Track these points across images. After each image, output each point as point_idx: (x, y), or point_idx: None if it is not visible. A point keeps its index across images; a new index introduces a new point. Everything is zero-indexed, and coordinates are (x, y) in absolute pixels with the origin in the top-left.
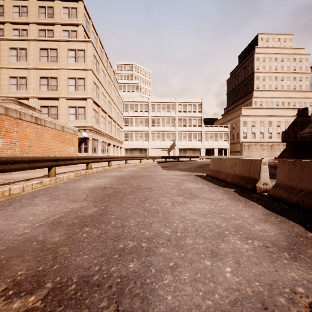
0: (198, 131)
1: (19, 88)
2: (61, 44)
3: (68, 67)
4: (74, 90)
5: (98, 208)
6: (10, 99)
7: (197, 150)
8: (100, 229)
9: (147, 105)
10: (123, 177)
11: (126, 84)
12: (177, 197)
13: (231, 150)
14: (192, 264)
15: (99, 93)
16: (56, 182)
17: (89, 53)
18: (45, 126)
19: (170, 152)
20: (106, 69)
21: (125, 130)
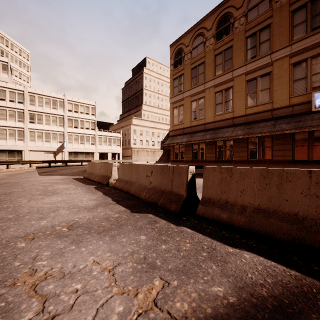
0: (92, 135)
1: None
2: None
3: None
4: None
5: None
6: None
7: (91, 154)
8: None
9: (22, 94)
10: None
11: None
12: (37, 196)
13: (124, 155)
14: (21, 224)
15: None
16: None
17: None
18: None
19: (57, 156)
20: None
21: None
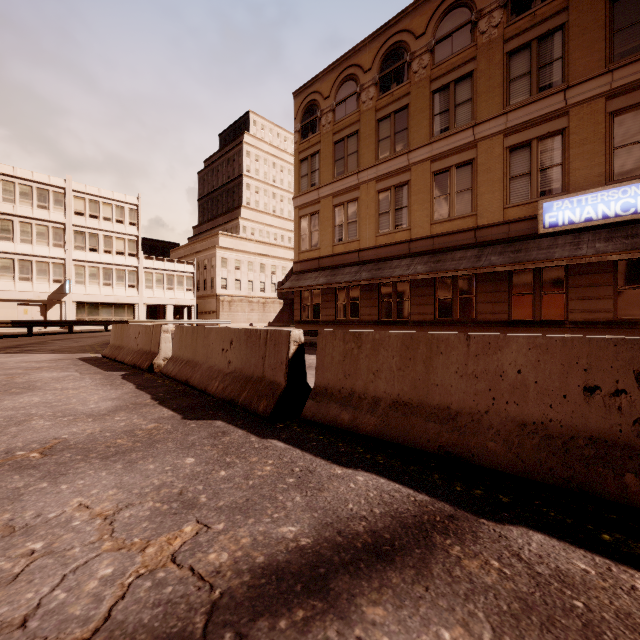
0: (130, 267)
1: None
2: None
3: None
4: None
5: None
6: None
7: (128, 307)
8: None
9: None
10: None
11: None
12: None
13: (202, 310)
14: None
15: None
16: None
17: None
18: None
19: (49, 311)
20: None
21: None
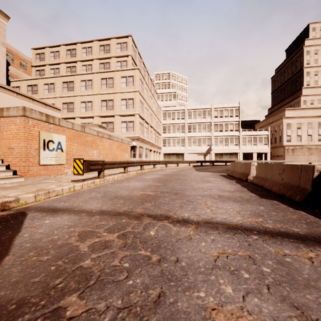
0: (235, 136)
1: (87, 110)
2: (116, 73)
3: (121, 91)
4: (125, 108)
5: (161, 183)
6: (95, 124)
7: (234, 154)
8: (166, 187)
9: (184, 112)
10: (167, 174)
11: (163, 93)
12: (199, 182)
13: (273, 155)
14: (196, 192)
15: (143, 108)
16: (128, 176)
17: (137, 78)
18: (113, 140)
19: (206, 157)
20: (148, 87)
21: (163, 137)
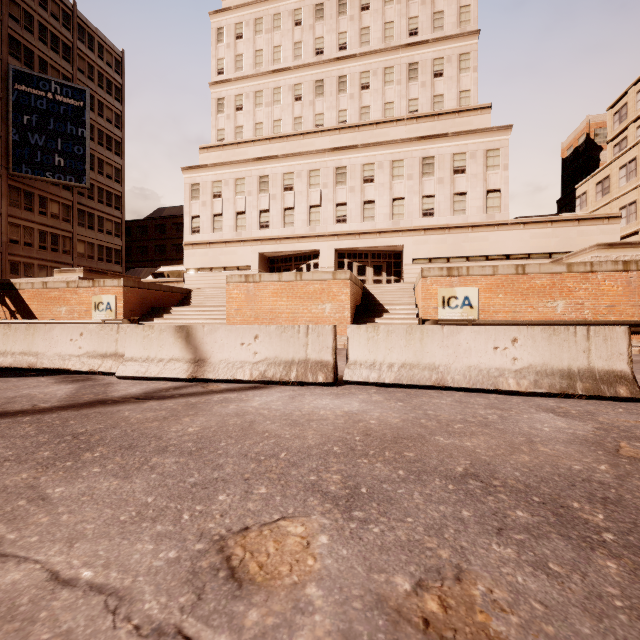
0: None
1: None
2: None
3: None
4: None
5: None
6: (594, 245)
7: None
8: None
9: None
10: None
11: None
12: None
13: None
14: None
15: None
16: None
17: None
18: None
19: None
20: None
21: None
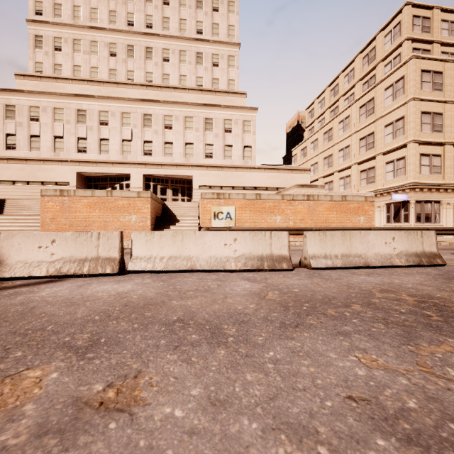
0: None
1: (344, 159)
2: (377, 88)
3: (384, 112)
4: (391, 139)
5: None
6: (295, 185)
7: None
8: None
9: None
10: None
11: None
12: None
13: None
14: None
15: (444, 121)
16: None
17: (409, 76)
18: (318, 200)
19: None
20: None
21: None
